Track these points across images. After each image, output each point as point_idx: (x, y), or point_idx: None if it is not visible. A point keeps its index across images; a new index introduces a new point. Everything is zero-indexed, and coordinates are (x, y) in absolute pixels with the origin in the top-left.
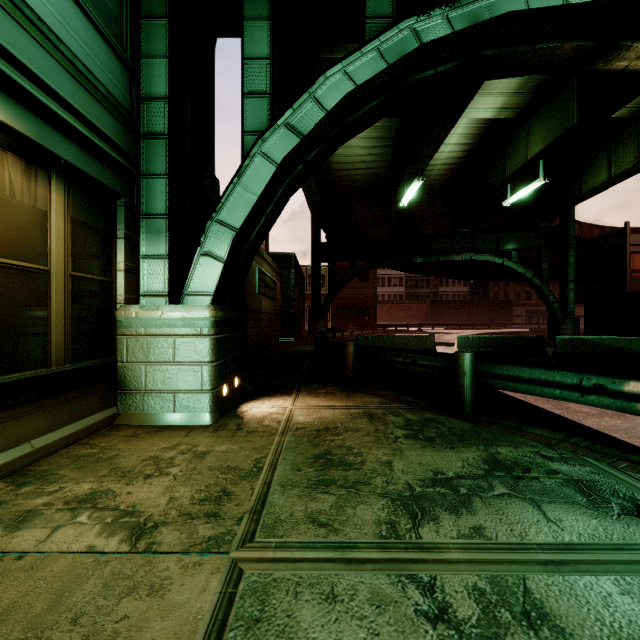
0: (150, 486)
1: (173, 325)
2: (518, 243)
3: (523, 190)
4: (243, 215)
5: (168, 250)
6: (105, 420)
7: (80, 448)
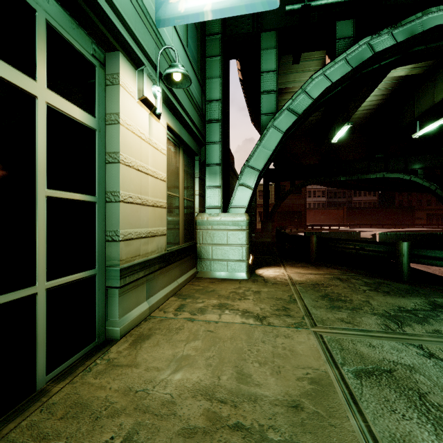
0: (245, 303)
1: (226, 224)
2: (423, 163)
3: (430, 125)
4: (262, 162)
5: (222, 183)
6: (193, 274)
7: (192, 286)
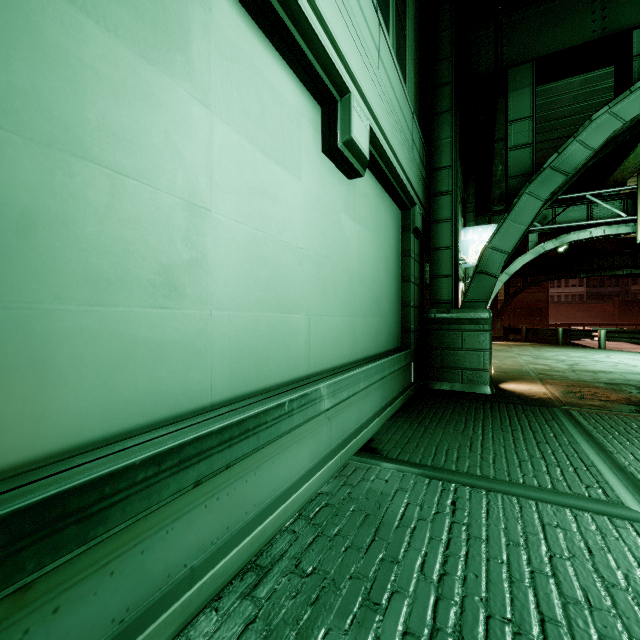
0: None
1: None
2: None
3: None
4: (493, 295)
5: None
6: None
7: None
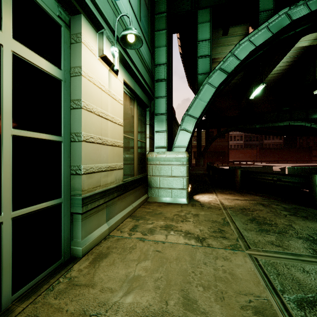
0: (186, 225)
1: (171, 160)
2: None
3: None
4: (199, 111)
5: (167, 128)
6: (145, 199)
7: (144, 209)
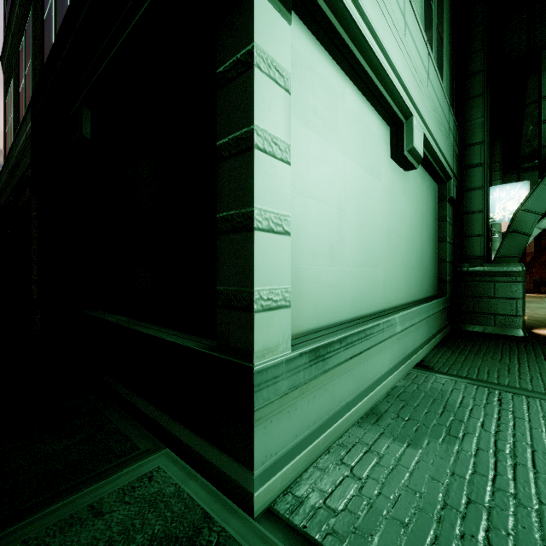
0: None
1: None
2: None
3: None
4: None
5: None
6: None
7: None
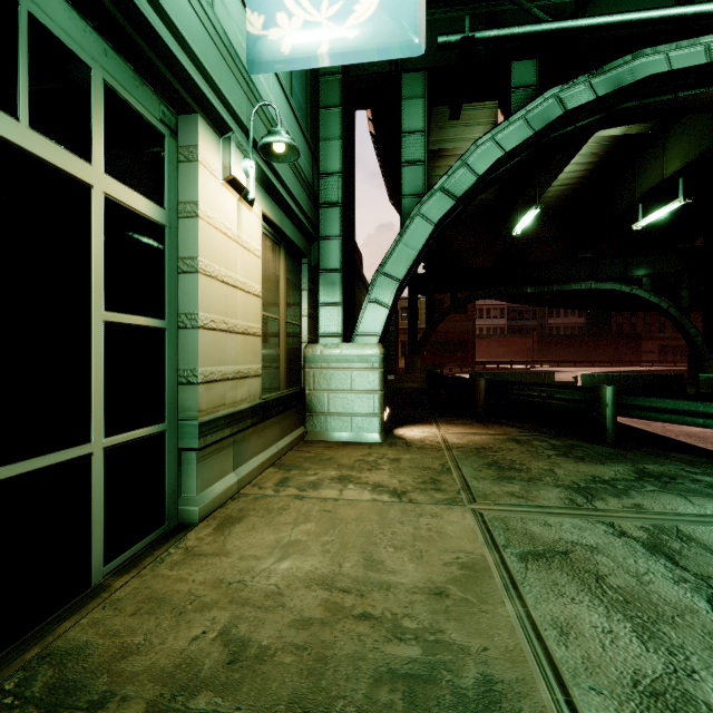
0: (377, 474)
1: (350, 360)
2: (650, 268)
3: (658, 212)
4: (404, 267)
5: (343, 299)
6: (301, 435)
7: (299, 453)
